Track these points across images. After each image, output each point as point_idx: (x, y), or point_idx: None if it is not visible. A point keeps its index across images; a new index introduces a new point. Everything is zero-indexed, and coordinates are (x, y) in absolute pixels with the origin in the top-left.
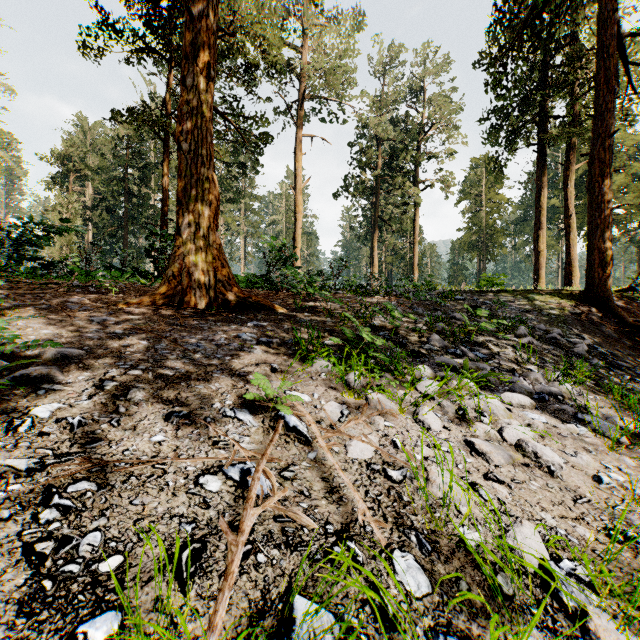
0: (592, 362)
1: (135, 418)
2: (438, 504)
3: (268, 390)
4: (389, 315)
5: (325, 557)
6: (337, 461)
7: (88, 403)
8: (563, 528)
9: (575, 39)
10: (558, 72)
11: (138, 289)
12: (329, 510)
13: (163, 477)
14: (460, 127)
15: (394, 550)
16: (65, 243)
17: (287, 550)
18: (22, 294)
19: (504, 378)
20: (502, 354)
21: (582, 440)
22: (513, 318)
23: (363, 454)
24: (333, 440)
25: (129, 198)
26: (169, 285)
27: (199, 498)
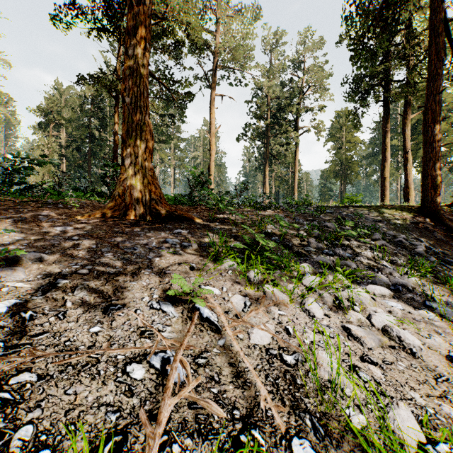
0: (429, 259)
1: (78, 311)
2: (326, 386)
3: (186, 287)
4: (278, 224)
5: (232, 445)
6: (242, 347)
7: (42, 298)
8: (430, 407)
9: (411, 25)
10: (399, 48)
11: (95, 205)
12: (235, 395)
13: (96, 366)
14: (327, 89)
15: (293, 437)
16: (46, 172)
17: (199, 438)
18: (7, 209)
19: (367, 273)
20: (363, 254)
21: (432, 324)
22: (369, 226)
23: (263, 340)
24: (238, 328)
25: (91, 140)
26: (116, 202)
27: (125, 386)
